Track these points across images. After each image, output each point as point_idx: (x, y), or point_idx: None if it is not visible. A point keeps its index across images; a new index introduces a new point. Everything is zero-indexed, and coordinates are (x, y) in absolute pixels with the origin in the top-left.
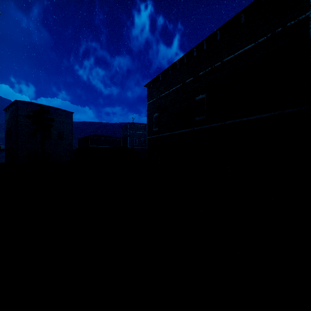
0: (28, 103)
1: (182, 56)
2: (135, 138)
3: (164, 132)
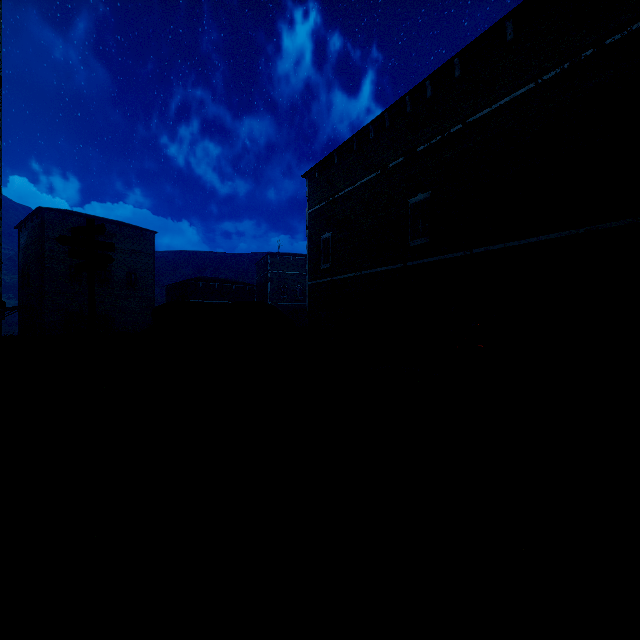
0: (64, 213)
1: (382, 112)
2: (283, 285)
3: (343, 272)
